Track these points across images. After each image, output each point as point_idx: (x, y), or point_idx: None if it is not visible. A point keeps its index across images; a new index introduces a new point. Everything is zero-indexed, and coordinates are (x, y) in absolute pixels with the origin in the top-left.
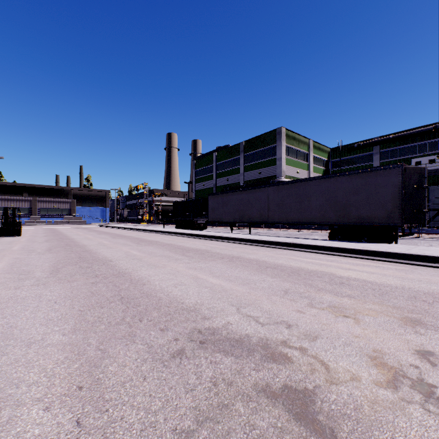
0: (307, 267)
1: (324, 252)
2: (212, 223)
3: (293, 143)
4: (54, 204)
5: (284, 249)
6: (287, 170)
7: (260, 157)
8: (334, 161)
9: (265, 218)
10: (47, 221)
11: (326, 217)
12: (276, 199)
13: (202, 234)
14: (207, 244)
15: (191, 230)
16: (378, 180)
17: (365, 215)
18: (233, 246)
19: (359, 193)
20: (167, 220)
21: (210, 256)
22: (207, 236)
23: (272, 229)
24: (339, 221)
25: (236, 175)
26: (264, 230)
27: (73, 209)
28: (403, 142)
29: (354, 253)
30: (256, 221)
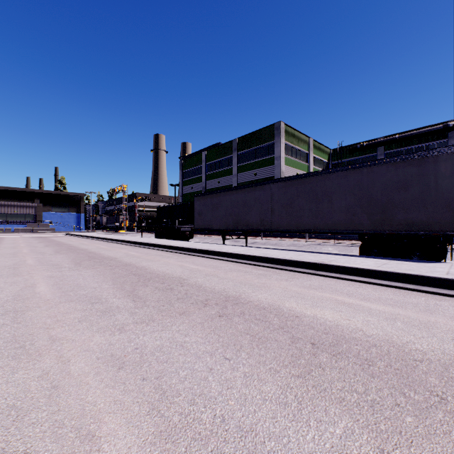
0: (413, 344)
1: (385, 281)
2: (201, 231)
3: (293, 141)
4: (15, 209)
5: (308, 274)
6: (286, 171)
7: (255, 156)
8: (335, 163)
9: (268, 224)
10: (5, 228)
11: (356, 222)
12: (283, 199)
13: (183, 246)
14: (186, 264)
15: (172, 240)
16: (441, 167)
17: (419, 220)
18: (226, 268)
19: (409, 188)
20: (146, 227)
21: (182, 299)
22: (189, 250)
23: (272, 238)
24: (375, 229)
25: (228, 177)
26: (262, 240)
27: (39, 215)
28: (409, 142)
29: (445, 286)
30: (256, 228)
